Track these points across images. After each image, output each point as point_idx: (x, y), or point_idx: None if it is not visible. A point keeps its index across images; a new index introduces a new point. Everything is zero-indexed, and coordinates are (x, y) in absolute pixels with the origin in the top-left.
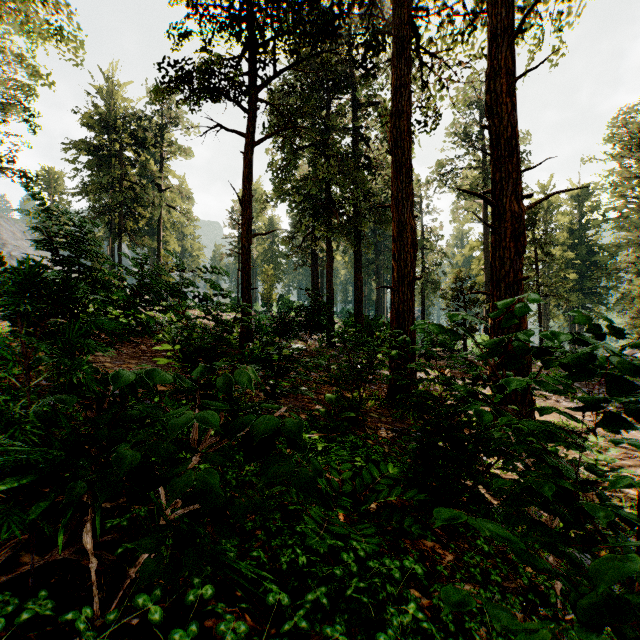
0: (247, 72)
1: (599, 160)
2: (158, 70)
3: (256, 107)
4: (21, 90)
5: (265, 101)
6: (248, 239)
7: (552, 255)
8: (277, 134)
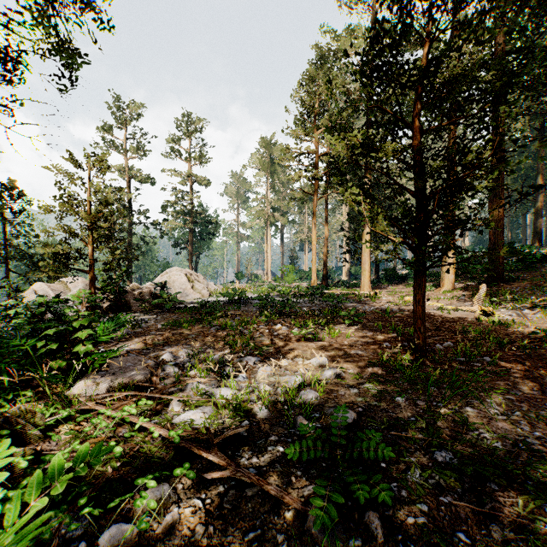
0: None
1: None
2: None
3: None
4: None
5: None
6: None
7: None
8: None
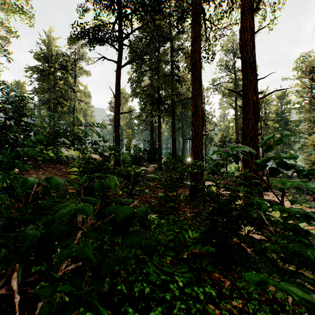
0: (118, 30)
1: (291, 79)
2: (72, 27)
3: (122, 48)
4: (2, 39)
5: (127, 45)
6: (118, 115)
7: (268, 125)
8: (133, 61)
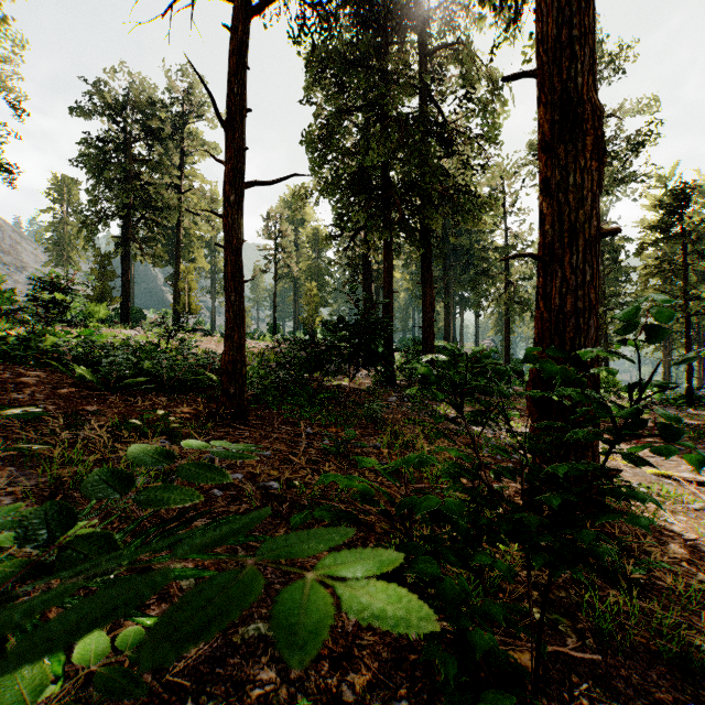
0: None
1: None
2: None
3: None
4: None
5: None
6: (235, 186)
7: (703, 257)
8: None
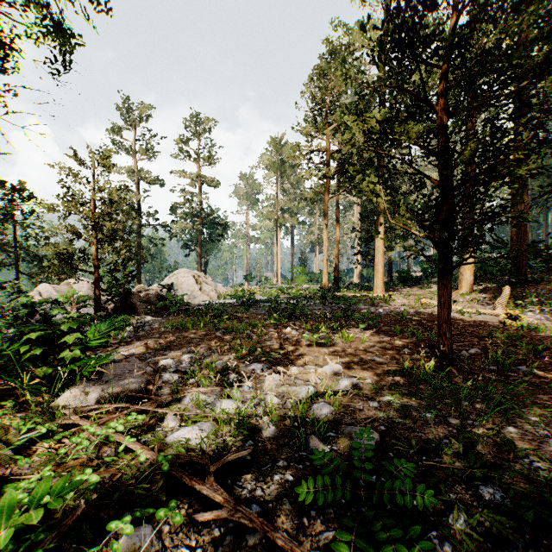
0: None
1: None
2: None
3: None
4: None
5: None
6: None
7: None
8: None
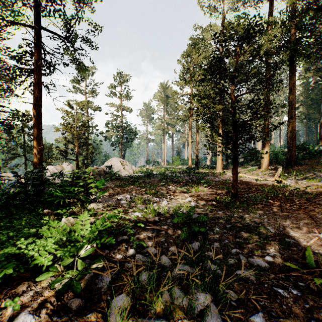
0: None
1: None
2: None
3: None
4: None
5: None
6: None
7: None
8: None
